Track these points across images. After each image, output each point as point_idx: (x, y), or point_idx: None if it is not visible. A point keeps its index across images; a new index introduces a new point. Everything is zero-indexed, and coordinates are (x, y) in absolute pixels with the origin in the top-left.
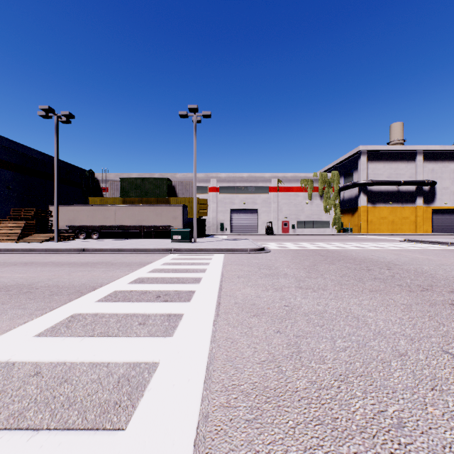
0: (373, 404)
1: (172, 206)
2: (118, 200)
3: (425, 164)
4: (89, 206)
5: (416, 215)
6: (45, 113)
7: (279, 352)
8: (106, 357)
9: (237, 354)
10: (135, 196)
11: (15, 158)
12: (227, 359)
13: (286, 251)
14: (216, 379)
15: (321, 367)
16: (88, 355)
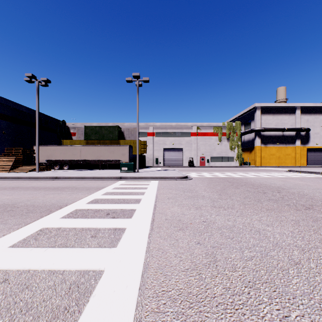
0: (278, 310)
1: (121, 146)
2: (82, 142)
3: (302, 116)
4: (61, 146)
5: (296, 152)
6: (29, 79)
7: (200, 261)
8: (62, 266)
9: (167, 262)
10: (95, 139)
11: (9, 112)
12: (158, 267)
13: (203, 178)
14: (148, 286)
15: (233, 275)
16: (48, 263)
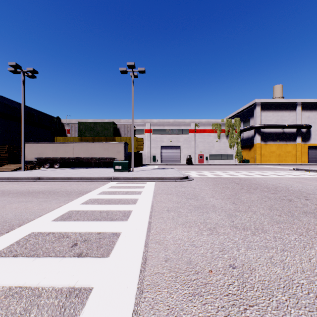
0: None
1: (116, 143)
2: (76, 138)
3: (303, 112)
4: (53, 143)
5: (297, 150)
6: (14, 69)
7: None
8: None
9: None
10: (89, 136)
11: None
12: None
13: (206, 179)
14: None
15: None
16: None
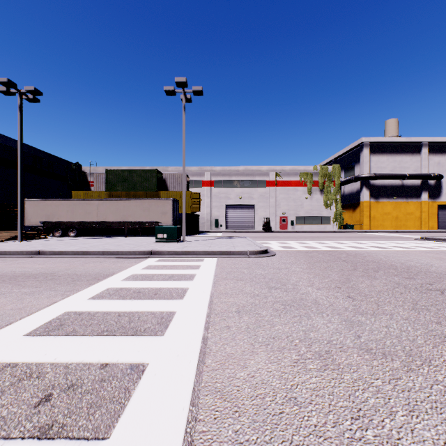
0: None
1: (161, 200)
2: (103, 194)
3: (431, 156)
4: (68, 200)
5: (422, 210)
6: (6, 88)
7: None
8: None
9: None
10: (122, 190)
11: None
12: None
13: (295, 253)
14: None
15: None
16: None
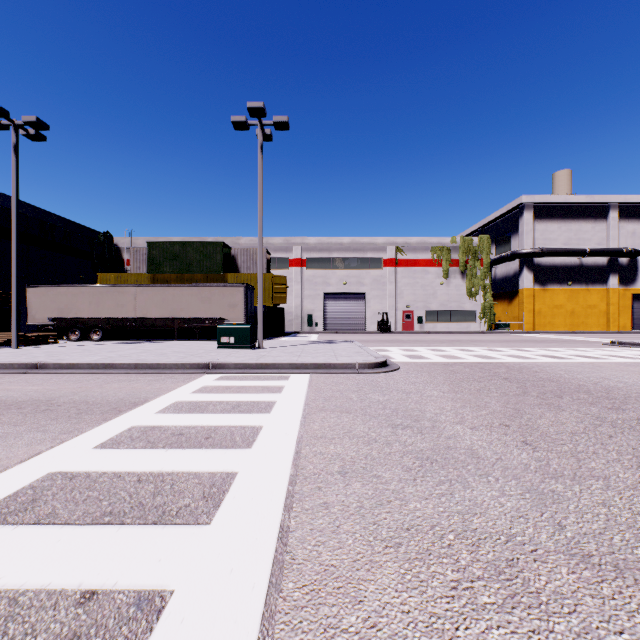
0: None
1: (228, 287)
2: (144, 278)
3: (623, 224)
4: (92, 286)
5: (609, 302)
6: None
7: None
8: None
9: None
10: (172, 272)
11: None
12: None
13: (429, 367)
14: None
15: None
16: None
